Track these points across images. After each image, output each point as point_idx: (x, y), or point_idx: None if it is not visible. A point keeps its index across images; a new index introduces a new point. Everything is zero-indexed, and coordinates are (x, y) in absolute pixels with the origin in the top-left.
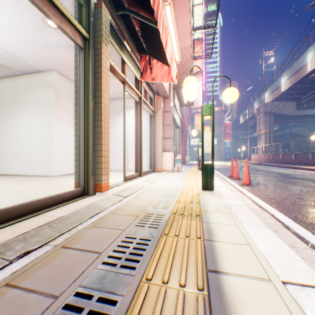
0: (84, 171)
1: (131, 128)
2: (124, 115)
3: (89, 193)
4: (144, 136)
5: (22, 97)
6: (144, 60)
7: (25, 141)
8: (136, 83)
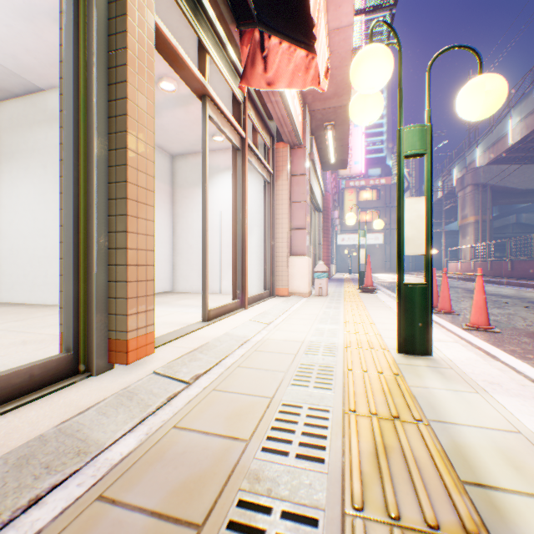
0: (76, 306)
1: (227, 209)
2: (204, 170)
3: (90, 368)
4: (252, 225)
5: (5, 145)
6: (249, 42)
7: (10, 235)
8: (233, 110)
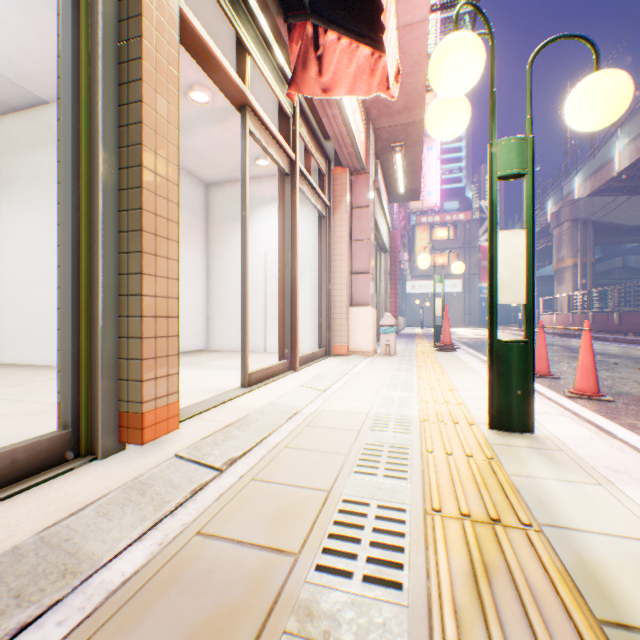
0: (75, 369)
1: (274, 249)
2: (244, 199)
3: (94, 449)
4: (304, 269)
5: (2, 171)
6: (300, 38)
7: (7, 281)
8: (280, 126)
